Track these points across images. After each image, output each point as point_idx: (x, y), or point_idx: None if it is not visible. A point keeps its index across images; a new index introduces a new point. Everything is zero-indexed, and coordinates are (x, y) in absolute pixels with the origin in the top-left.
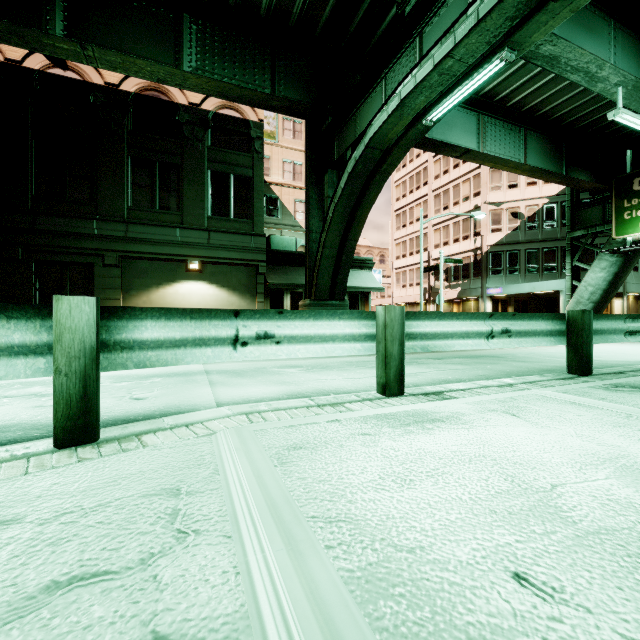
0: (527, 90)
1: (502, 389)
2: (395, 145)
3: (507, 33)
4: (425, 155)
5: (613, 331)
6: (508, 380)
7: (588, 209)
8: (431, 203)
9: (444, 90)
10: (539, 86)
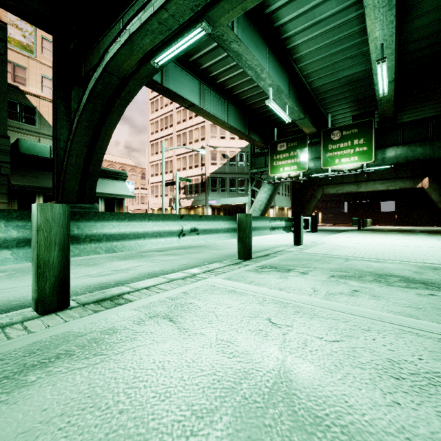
0: (227, 76)
1: (184, 282)
2: (131, 77)
3: (205, 9)
4: (171, 106)
5: (264, 228)
6: (195, 270)
7: (259, 158)
8: (175, 140)
9: (165, 40)
10: (234, 75)
